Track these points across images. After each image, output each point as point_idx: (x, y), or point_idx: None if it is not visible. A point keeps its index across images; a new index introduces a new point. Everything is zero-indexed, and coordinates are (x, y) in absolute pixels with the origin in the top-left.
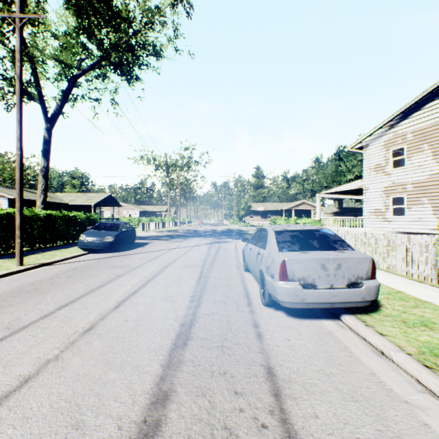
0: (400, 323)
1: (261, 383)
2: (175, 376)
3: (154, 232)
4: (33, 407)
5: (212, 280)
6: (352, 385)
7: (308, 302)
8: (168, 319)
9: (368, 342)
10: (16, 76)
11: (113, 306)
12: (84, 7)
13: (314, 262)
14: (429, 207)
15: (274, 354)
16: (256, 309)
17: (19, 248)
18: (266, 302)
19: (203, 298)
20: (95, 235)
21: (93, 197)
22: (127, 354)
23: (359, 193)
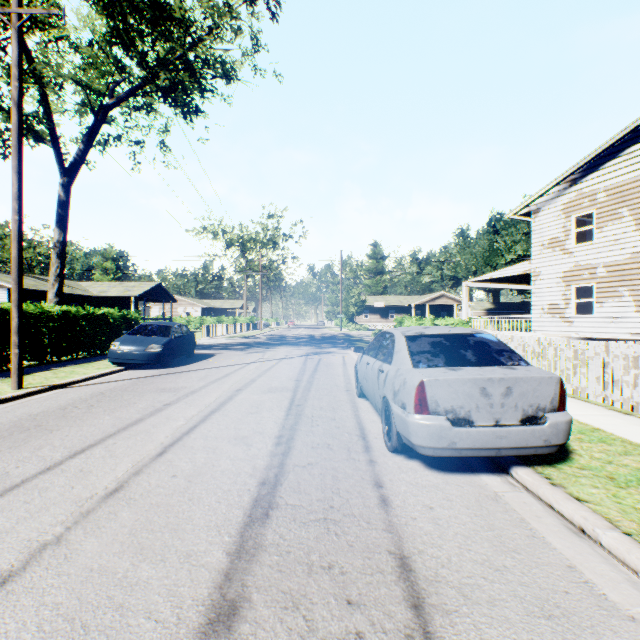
0: (605, 480)
1: (390, 584)
2: (249, 573)
3: (223, 338)
4: (10, 630)
5: (309, 411)
6: (539, 589)
7: (460, 448)
8: (240, 475)
9: (557, 512)
10: (13, 102)
11: (155, 452)
12: (117, 2)
13: (469, 384)
14: (630, 301)
15: (409, 534)
16: (378, 456)
17: (17, 362)
18: (393, 447)
19: (295, 440)
20: (134, 343)
21: (134, 288)
22: (173, 533)
23: (525, 281)
